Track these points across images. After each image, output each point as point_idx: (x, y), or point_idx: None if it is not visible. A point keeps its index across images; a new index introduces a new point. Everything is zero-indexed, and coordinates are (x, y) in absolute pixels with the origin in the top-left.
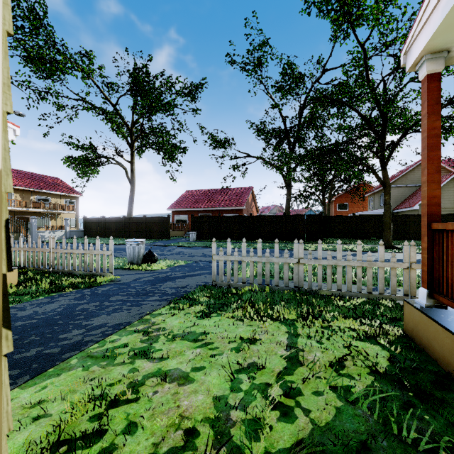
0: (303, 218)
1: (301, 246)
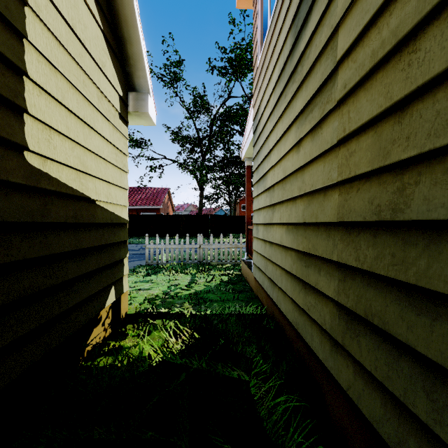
0: (212, 217)
1: (202, 238)
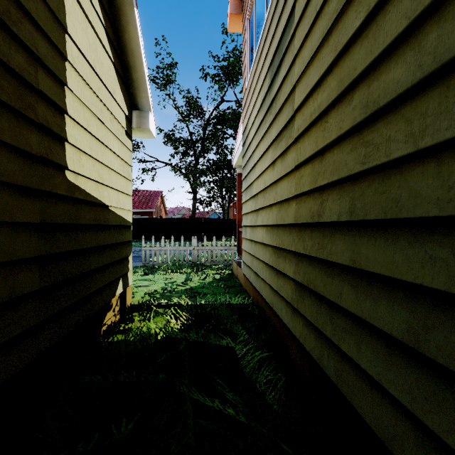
0: (205, 221)
1: (196, 240)
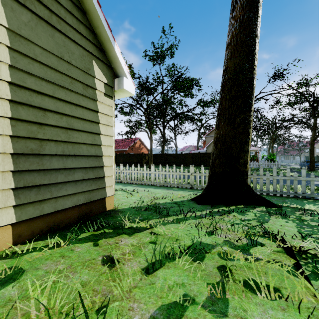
0: (135, 155)
1: None
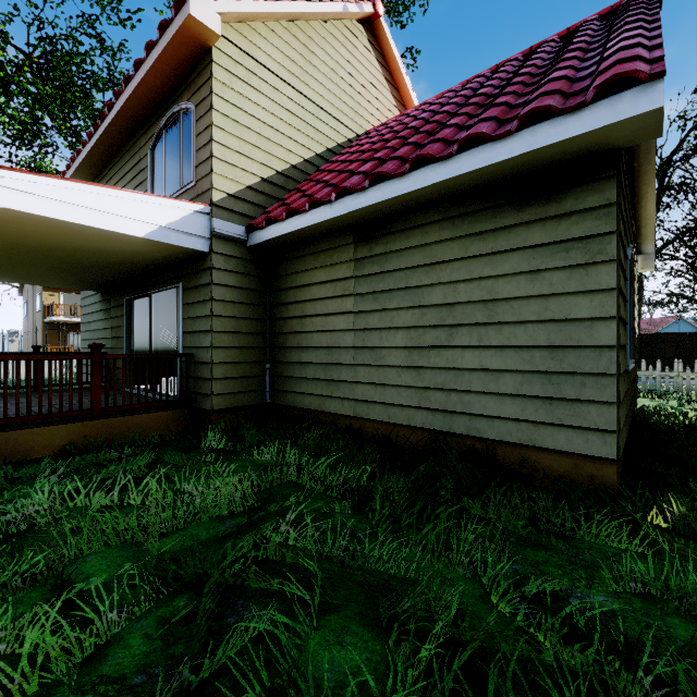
0: (669, 337)
1: (680, 364)
